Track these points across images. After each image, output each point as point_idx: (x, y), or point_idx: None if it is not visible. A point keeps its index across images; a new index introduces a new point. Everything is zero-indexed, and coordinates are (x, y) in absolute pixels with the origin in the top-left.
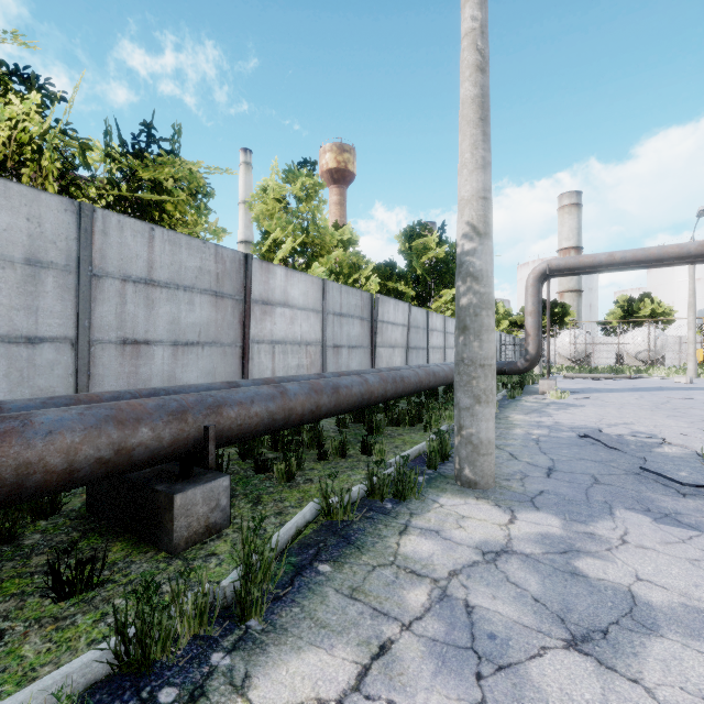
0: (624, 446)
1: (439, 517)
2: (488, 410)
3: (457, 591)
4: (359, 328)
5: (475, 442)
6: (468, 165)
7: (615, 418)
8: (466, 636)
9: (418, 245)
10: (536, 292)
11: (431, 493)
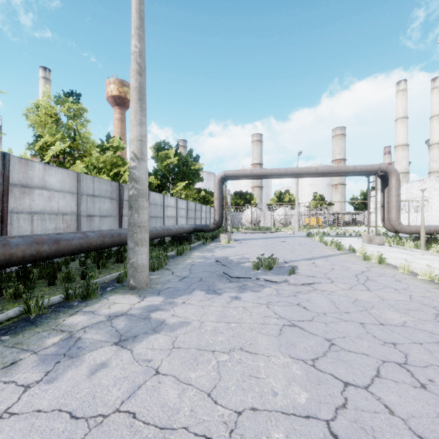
0: (229, 264)
1: (101, 305)
2: (143, 249)
3: (79, 334)
4: (109, 204)
5: (135, 266)
6: (132, 122)
7: (242, 252)
8: (66, 350)
9: (162, 155)
10: (219, 187)
11: (108, 295)
